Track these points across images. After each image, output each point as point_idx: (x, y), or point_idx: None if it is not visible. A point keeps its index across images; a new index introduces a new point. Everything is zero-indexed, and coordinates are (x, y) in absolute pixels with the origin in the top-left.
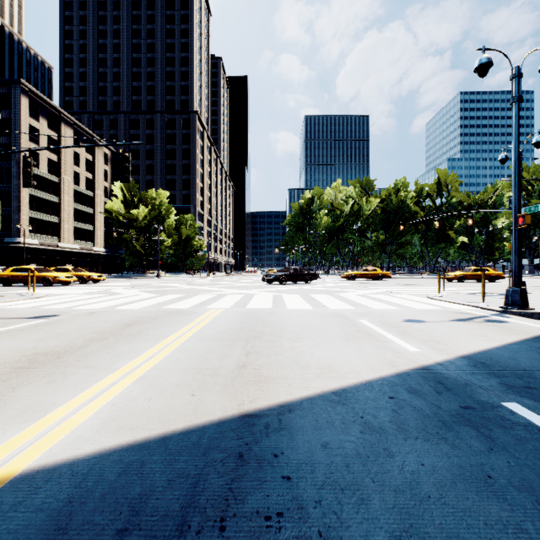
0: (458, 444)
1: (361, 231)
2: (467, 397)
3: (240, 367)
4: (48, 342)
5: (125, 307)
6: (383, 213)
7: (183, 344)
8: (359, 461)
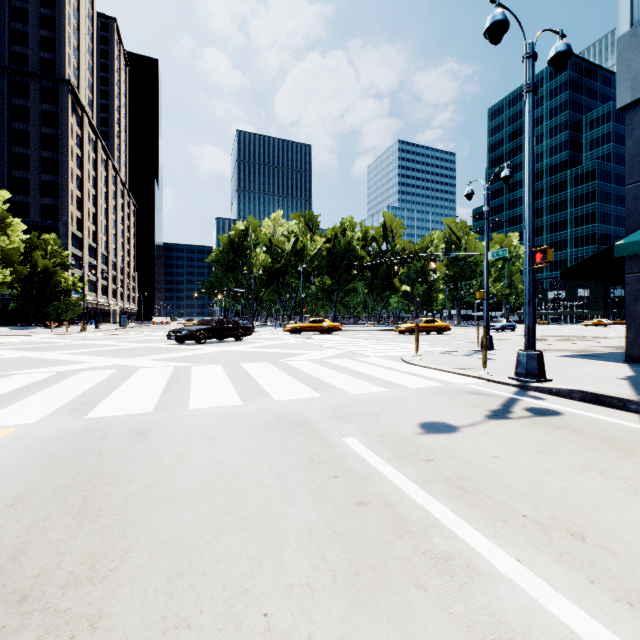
0: None
1: (305, 275)
2: None
3: None
4: None
5: None
6: (329, 255)
7: None
8: None
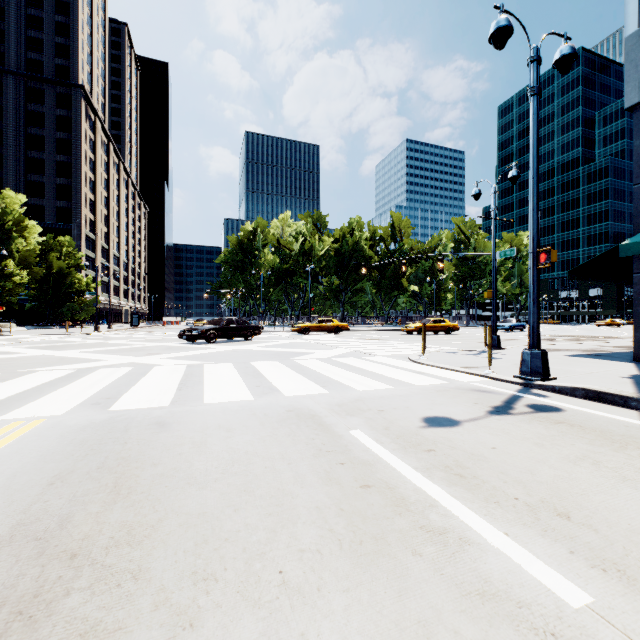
0: None
1: (313, 275)
2: None
3: None
4: None
5: None
6: (337, 255)
7: None
8: None
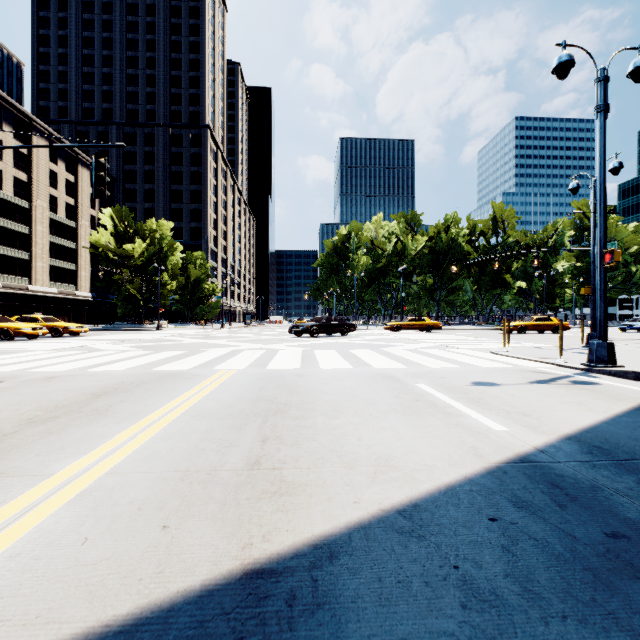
0: None
1: (406, 274)
2: (607, 514)
3: (252, 465)
4: None
5: (101, 369)
6: (431, 253)
7: (170, 426)
8: None
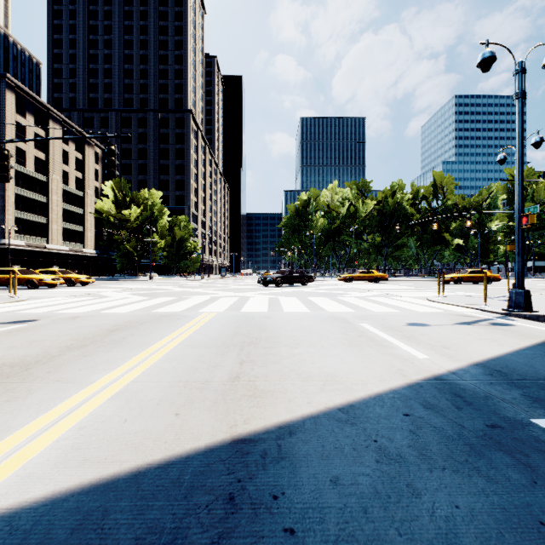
0: (494, 476)
1: (357, 233)
2: (492, 413)
3: (233, 379)
4: (19, 350)
5: (111, 311)
6: (379, 215)
7: (171, 352)
8: (379, 504)
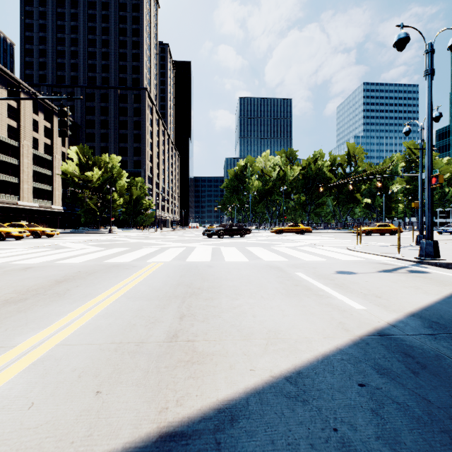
0: None
1: (286, 193)
2: None
3: (171, 338)
4: None
5: (65, 261)
6: (304, 178)
7: (111, 306)
8: None
